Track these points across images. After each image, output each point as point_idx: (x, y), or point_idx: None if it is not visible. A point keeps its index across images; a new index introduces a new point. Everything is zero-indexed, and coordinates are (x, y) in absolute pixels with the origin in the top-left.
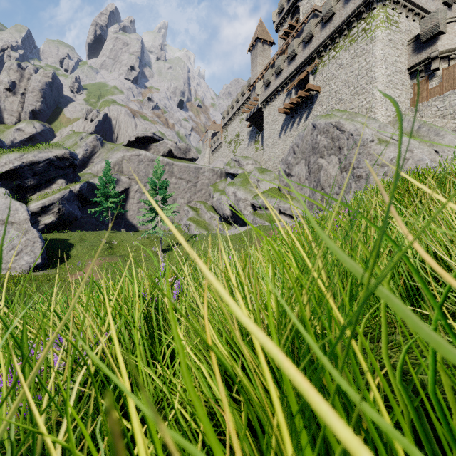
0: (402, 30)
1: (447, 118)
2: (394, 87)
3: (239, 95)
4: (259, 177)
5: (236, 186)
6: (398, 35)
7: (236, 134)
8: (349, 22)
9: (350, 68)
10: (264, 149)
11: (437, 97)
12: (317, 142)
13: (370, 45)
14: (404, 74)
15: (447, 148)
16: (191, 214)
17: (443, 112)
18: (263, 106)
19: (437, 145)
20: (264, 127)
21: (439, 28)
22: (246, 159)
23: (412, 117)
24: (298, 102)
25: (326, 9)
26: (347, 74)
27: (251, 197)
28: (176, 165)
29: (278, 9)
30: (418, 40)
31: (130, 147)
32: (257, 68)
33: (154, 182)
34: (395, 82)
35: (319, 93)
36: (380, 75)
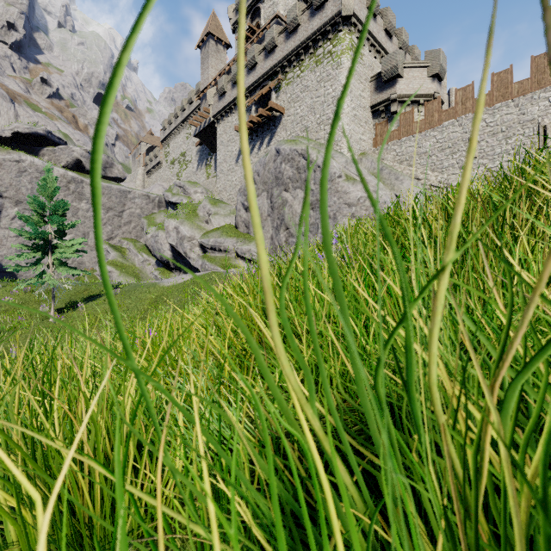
0: (366, 65)
1: (404, 164)
2: (359, 123)
3: (185, 101)
4: (211, 210)
5: (180, 219)
6: (362, 68)
7: (181, 152)
8: (315, 39)
9: (316, 92)
10: (218, 175)
11: (396, 142)
12: (281, 171)
13: (336, 70)
14: (367, 111)
15: (405, 193)
16: (112, 256)
17: (401, 158)
18: (217, 121)
19: (398, 190)
20: (218, 148)
21: (397, 71)
22: (195, 185)
23: (375, 158)
24: (259, 122)
25: (291, 17)
26: (313, 99)
27: (200, 234)
28: (88, 184)
29: (235, 4)
30: (380, 78)
31: (1, 147)
32: (209, 72)
33: (39, 202)
34: (360, 118)
35: (283, 116)
36: (346, 107)
